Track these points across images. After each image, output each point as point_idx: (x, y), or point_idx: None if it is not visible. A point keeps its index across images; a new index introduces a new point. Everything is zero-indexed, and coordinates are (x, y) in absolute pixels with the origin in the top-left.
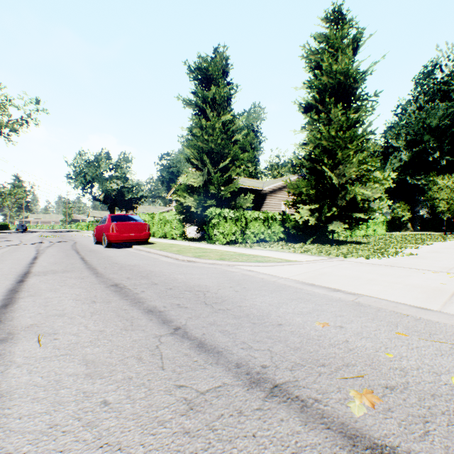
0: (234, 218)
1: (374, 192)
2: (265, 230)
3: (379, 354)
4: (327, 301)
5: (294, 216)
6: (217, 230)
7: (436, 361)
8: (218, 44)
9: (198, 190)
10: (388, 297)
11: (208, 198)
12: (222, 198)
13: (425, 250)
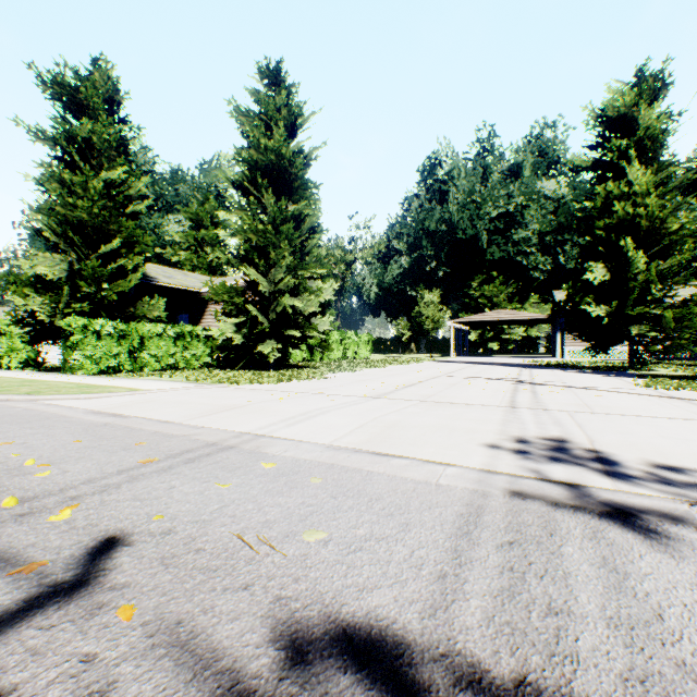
0: (117, 334)
1: (310, 305)
2: (180, 351)
3: (10, 456)
4: (74, 425)
5: (212, 333)
6: (81, 351)
7: (57, 453)
8: (101, 53)
9: (58, 286)
10: (159, 416)
11: (79, 300)
12: (104, 302)
13: (360, 373)
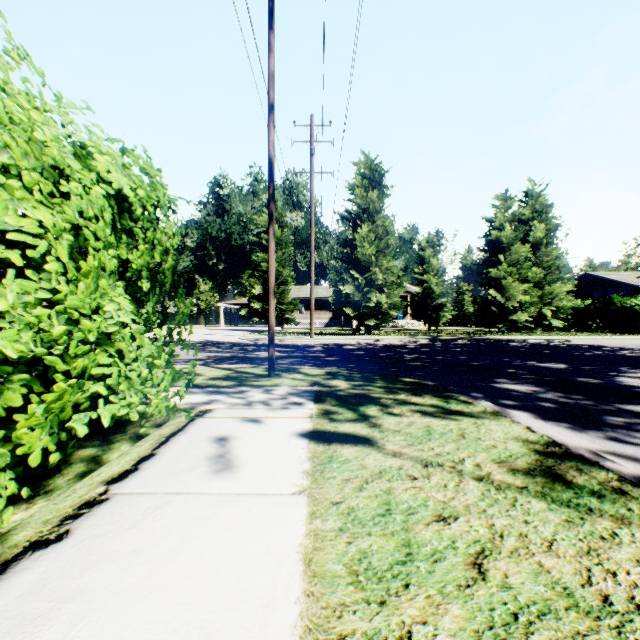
0: None
1: None
2: None
3: None
4: None
5: None
6: None
7: None
8: None
9: None
10: None
11: None
12: None
13: None
